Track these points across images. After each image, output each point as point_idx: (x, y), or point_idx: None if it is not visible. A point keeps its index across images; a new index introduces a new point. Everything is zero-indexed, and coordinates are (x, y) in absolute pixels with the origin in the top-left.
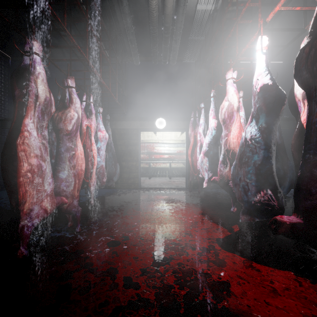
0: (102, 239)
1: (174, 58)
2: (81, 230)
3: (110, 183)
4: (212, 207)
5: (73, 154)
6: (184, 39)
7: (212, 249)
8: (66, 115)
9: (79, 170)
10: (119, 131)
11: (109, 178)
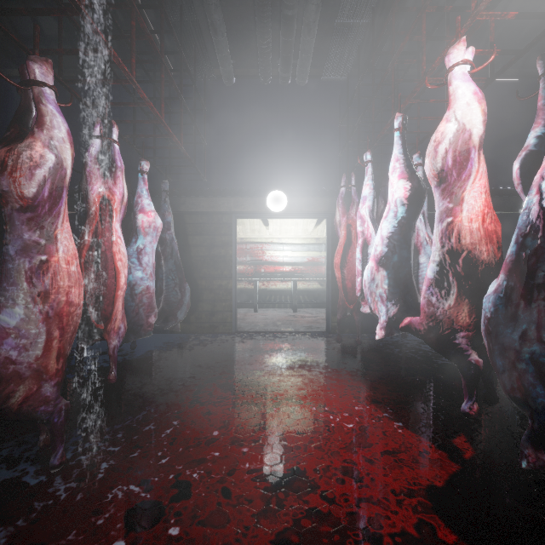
0: (116, 495)
1: (304, 68)
2: (72, 458)
3: (171, 325)
4: (392, 382)
5: (41, 262)
6: (325, 25)
7: (432, 542)
8: (19, 154)
9: (62, 304)
10: (193, 218)
11: (169, 313)
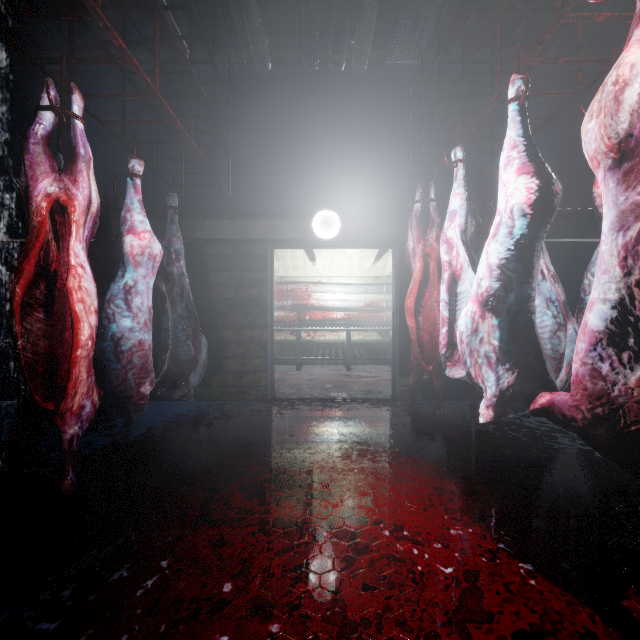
0: None
1: (363, 47)
2: None
3: (181, 392)
4: (497, 481)
5: None
6: None
7: None
8: None
9: None
10: (215, 248)
11: (179, 376)
